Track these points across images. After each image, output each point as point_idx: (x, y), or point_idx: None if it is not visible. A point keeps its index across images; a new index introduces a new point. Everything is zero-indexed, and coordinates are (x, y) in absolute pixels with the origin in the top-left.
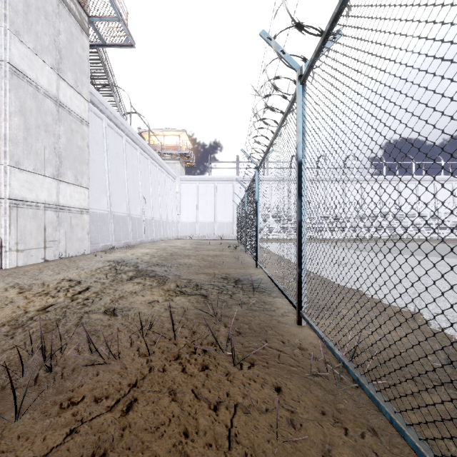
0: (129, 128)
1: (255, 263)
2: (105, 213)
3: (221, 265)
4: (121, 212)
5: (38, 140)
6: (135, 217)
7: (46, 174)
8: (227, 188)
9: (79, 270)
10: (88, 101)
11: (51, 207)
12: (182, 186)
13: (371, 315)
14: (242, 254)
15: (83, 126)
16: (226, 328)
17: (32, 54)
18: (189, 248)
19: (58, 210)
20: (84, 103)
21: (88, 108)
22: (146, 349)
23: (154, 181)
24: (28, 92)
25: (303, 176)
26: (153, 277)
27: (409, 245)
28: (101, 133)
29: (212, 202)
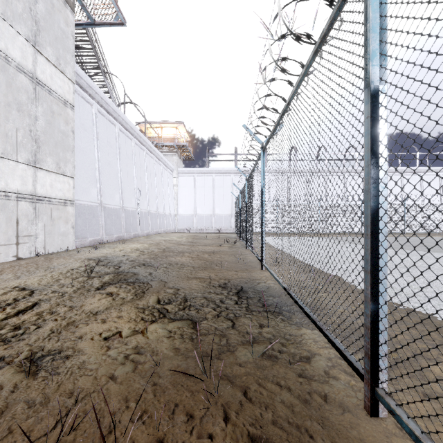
0: (122, 117)
1: (261, 264)
2: (94, 205)
3: (219, 266)
4: (113, 204)
5: (8, 120)
6: (129, 210)
7: (18, 160)
8: (225, 180)
9: (46, 273)
10: (73, 81)
11: (25, 197)
12: (180, 178)
13: None
14: (242, 250)
15: (66, 108)
16: (228, 428)
17: (0, 20)
18: (185, 242)
19: (35, 201)
20: (68, 83)
21: (74, 90)
22: None
23: (150, 172)
24: None
25: (382, 117)
26: (131, 284)
27: (423, 240)
28: (91, 120)
29: (210, 195)
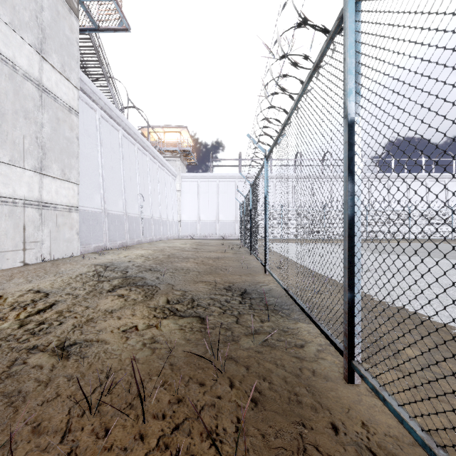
0: (126, 122)
1: (264, 268)
2: (98, 211)
3: (224, 271)
4: (116, 210)
5: (15, 127)
6: (132, 216)
7: (25, 167)
8: (229, 186)
9: (56, 278)
10: (77, 88)
11: (32, 204)
12: (183, 184)
13: (453, 359)
14: (246, 256)
15: (71, 115)
16: (233, 392)
17: (8, 29)
18: (189, 249)
19: (41, 207)
20: (73, 90)
21: (78, 96)
22: (84, 454)
23: (153, 178)
24: (3, 72)
25: (357, 143)
26: (140, 287)
27: (426, 246)
28: (94, 126)
29: (214, 201)
